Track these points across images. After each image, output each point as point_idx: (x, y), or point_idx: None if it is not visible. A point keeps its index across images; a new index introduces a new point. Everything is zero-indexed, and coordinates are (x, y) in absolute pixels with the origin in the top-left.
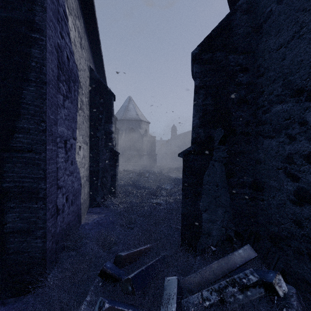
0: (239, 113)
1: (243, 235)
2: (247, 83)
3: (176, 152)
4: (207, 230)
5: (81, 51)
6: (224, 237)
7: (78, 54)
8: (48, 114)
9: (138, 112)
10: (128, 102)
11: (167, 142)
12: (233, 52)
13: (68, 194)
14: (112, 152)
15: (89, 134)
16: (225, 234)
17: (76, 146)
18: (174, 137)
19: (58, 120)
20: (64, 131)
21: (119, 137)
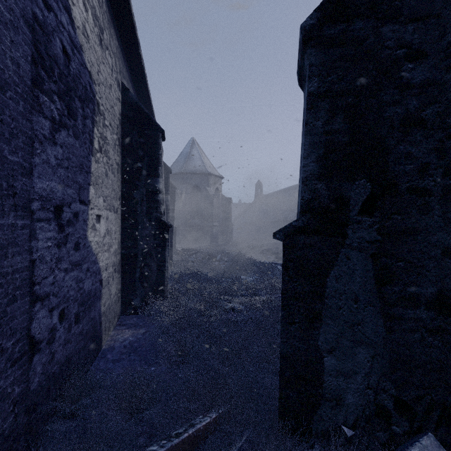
0: (405, 149)
1: (414, 408)
2: (422, 83)
3: (262, 222)
4: (334, 392)
5: (101, 51)
6: (372, 410)
7: (94, 55)
8: (2, 152)
9: (206, 161)
10: (191, 147)
11: (249, 206)
12: (392, 18)
13: (66, 305)
14: (159, 224)
15: (120, 195)
16: (374, 403)
17: (89, 216)
18: (259, 198)
19: (36, 167)
20: (56, 189)
21: (177, 199)
